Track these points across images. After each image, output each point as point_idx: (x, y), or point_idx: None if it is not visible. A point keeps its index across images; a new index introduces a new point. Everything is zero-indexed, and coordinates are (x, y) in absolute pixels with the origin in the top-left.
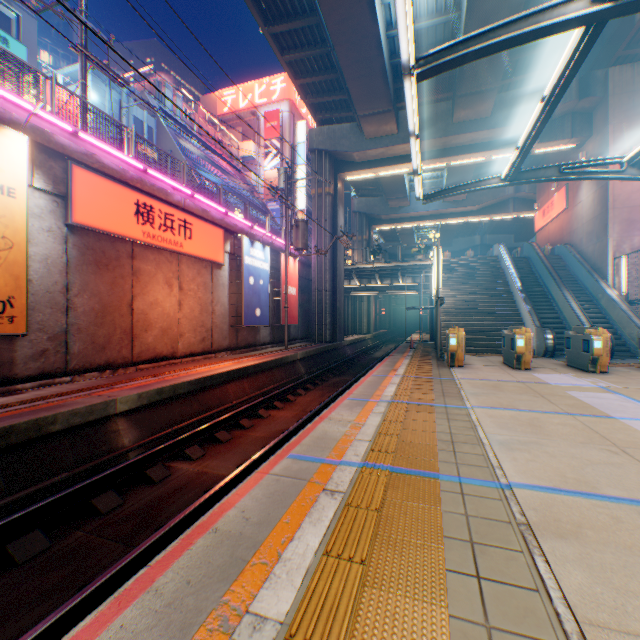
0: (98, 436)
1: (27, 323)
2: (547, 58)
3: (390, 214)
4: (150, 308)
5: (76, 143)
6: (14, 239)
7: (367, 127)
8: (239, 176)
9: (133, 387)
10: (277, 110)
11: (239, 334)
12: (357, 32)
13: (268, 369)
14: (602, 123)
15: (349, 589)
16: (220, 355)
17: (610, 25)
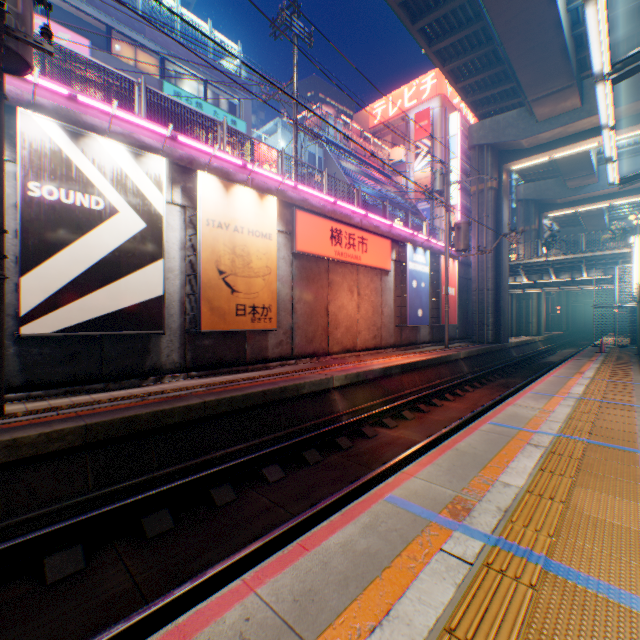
0: (324, 401)
1: (276, 322)
2: None
3: (568, 196)
4: (338, 311)
5: (295, 193)
6: (271, 267)
7: (539, 110)
8: (390, 183)
9: (338, 370)
10: (427, 109)
11: (402, 333)
12: (529, 22)
13: (433, 365)
14: None
15: (562, 485)
16: (387, 351)
17: None
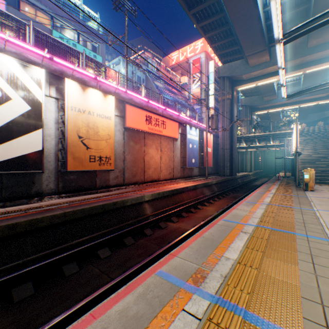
0: (139, 209)
1: (114, 165)
2: None
3: (264, 104)
4: (150, 159)
5: (126, 95)
6: (111, 135)
7: (250, 60)
8: (180, 94)
9: (148, 191)
10: (198, 58)
11: (184, 171)
12: (246, 15)
13: (199, 188)
14: None
15: (257, 257)
16: (176, 180)
17: None
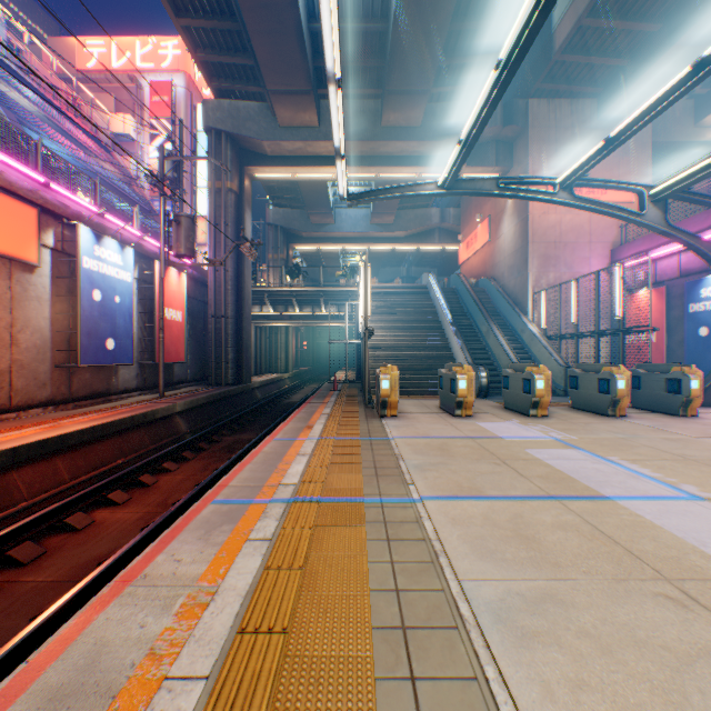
0: None
1: None
2: (477, 73)
3: (313, 231)
4: None
5: None
6: None
7: (281, 110)
8: (108, 157)
9: None
10: (168, 82)
11: (75, 378)
12: None
13: (117, 433)
14: (523, 155)
15: None
16: (30, 414)
17: (531, 55)
